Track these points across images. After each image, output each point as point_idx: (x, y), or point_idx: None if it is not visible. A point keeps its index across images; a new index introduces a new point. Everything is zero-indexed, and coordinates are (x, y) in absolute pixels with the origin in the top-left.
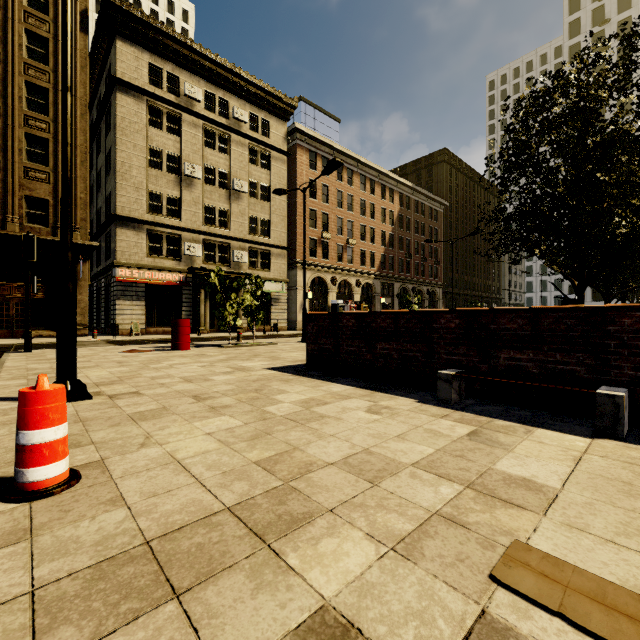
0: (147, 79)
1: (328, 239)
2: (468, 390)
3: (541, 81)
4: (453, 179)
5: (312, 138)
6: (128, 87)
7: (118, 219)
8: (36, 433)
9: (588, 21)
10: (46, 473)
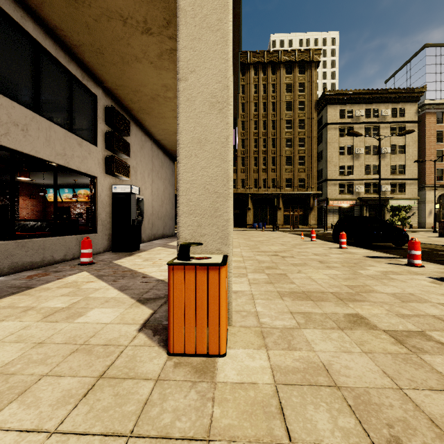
0: (338, 117)
1: None
2: None
3: None
4: None
5: (439, 104)
6: (331, 124)
7: (328, 181)
8: None
9: None
10: None
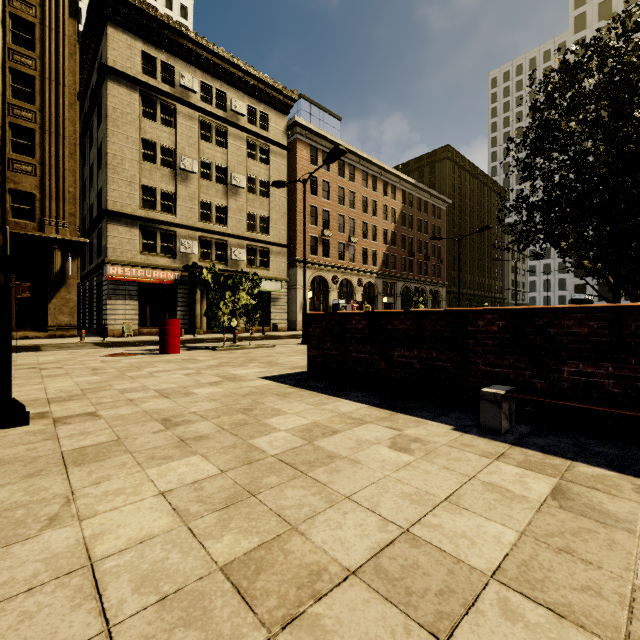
0: (140, 68)
1: (329, 237)
2: (517, 412)
3: (572, 51)
4: (456, 176)
5: (313, 132)
6: (120, 76)
7: (109, 214)
8: None
9: (594, 15)
10: None
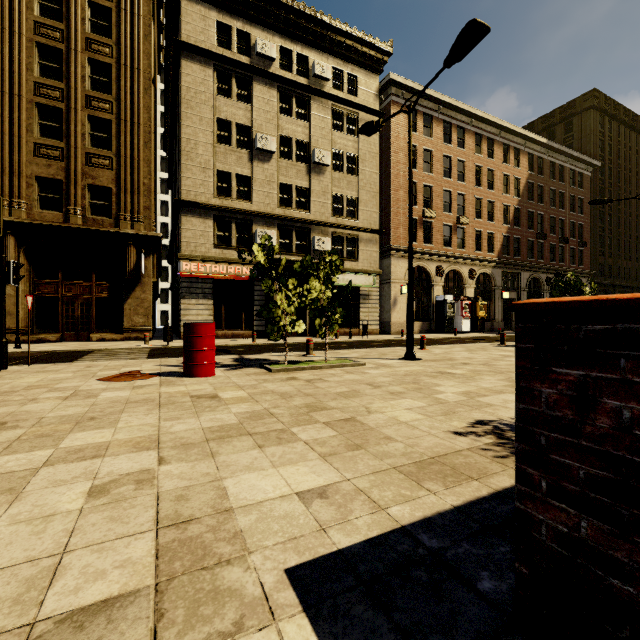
0: (214, 40)
1: (432, 218)
2: None
3: None
4: (605, 130)
5: (411, 91)
6: (193, 51)
7: (182, 205)
8: None
9: None
10: None
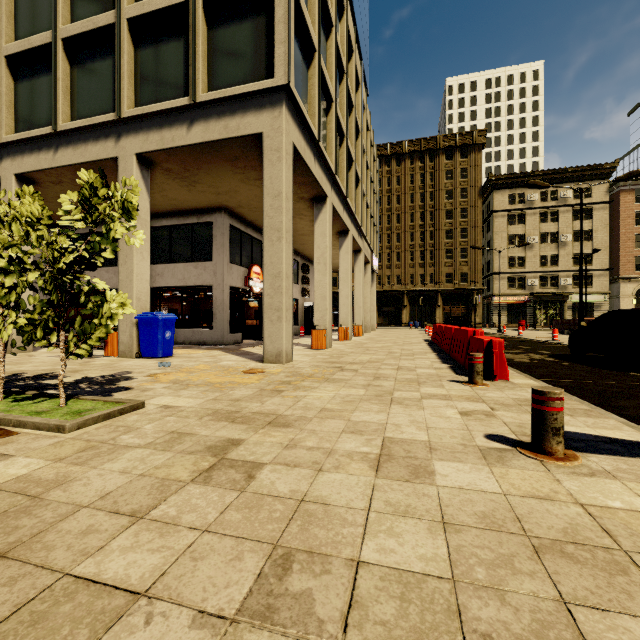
0: (507, 203)
1: None
2: None
3: None
4: None
5: (637, 180)
6: (498, 212)
7: (494, 274)
8: (504, 329)
9: None
10: (505, 332)
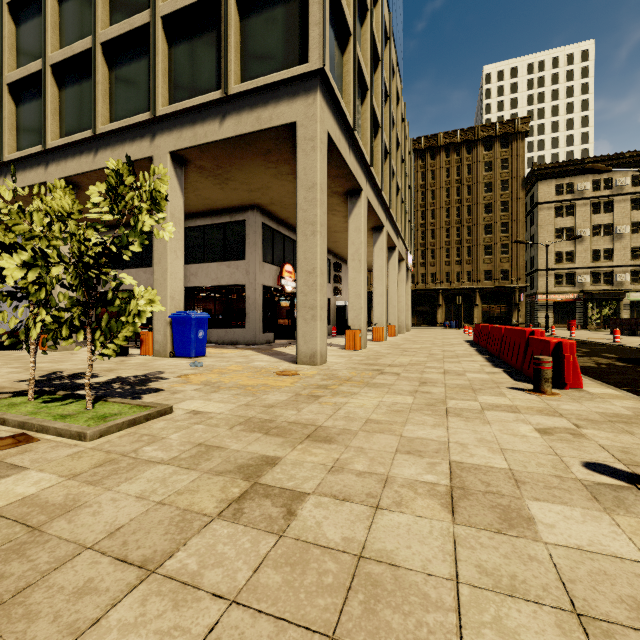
0: (554, 194)
1: None
2: (635, 335)
3: None
4: None
5: None
6: (543, 204)
7: (538, 271)
8: (553, 330)
9: None
10: (554, 333)
